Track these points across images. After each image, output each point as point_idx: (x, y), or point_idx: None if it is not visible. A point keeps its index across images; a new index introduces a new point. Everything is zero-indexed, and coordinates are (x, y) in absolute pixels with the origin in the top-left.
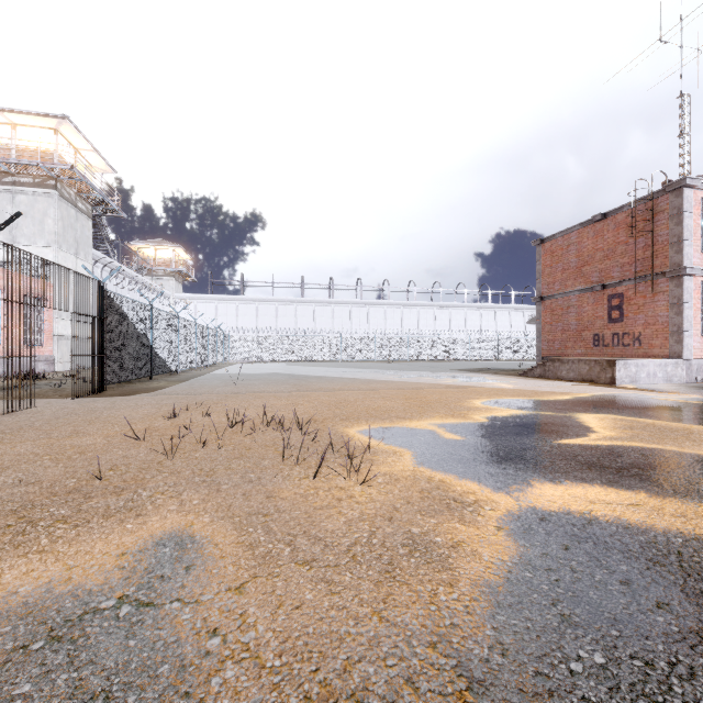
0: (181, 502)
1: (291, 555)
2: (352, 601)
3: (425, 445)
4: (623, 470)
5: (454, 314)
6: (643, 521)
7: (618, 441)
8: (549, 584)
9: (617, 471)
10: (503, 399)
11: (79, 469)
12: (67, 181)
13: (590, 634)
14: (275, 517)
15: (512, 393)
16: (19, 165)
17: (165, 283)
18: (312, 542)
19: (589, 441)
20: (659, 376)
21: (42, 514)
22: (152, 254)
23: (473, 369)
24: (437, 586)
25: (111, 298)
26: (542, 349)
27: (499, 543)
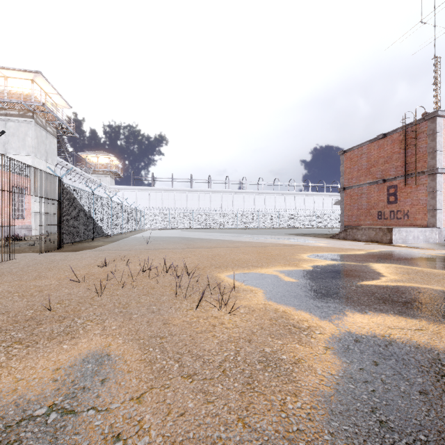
0: (104, 328)
1: (179, 370)
2: (222, 409)
3: (272, 285)
4: (407, 304)
5: (287, 199)
6: (427, 342)
7: (401, 282)
8: (368, 394)
9: (404, 304)
10: (321, 253)
11: (37, 303)
12: (40, 113)
13: (404, 438)
14: (168, 339)
15: (326, 250)
16: (9, 103)
17: (103, 179)
18: (194, 359)
19: (381, 282)
20: (421, 238)
21: (5, 337)
22: (95, 160)
23: (300, 234)
24: (285, 395)
25: (66, 188)
26: (344, 221)
27: (327, 360)
